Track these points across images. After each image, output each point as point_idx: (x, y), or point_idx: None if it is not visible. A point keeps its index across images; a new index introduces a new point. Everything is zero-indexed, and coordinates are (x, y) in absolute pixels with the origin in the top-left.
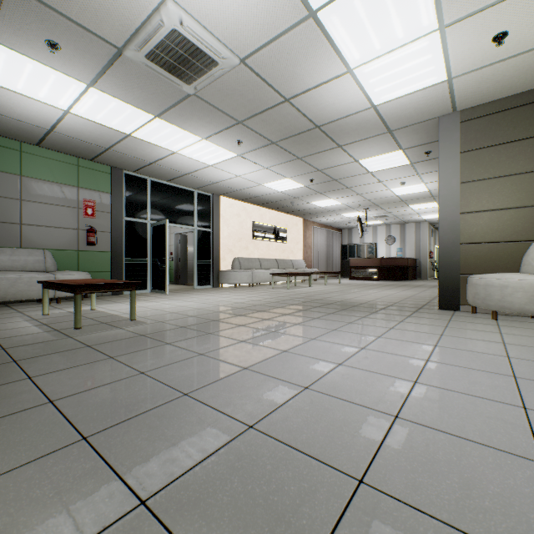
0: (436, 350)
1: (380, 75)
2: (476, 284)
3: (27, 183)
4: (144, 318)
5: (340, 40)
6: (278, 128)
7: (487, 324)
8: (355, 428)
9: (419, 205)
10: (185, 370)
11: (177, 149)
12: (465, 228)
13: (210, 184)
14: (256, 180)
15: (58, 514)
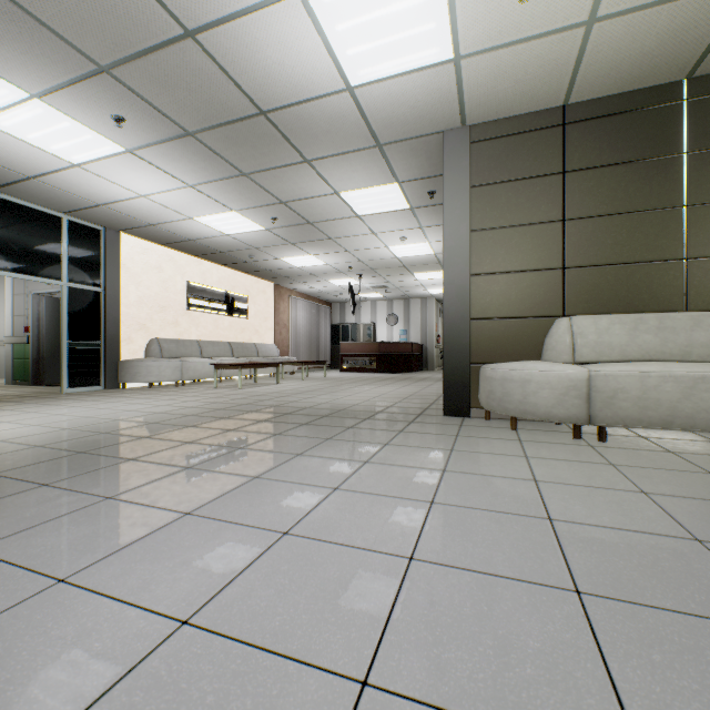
0: (433, 515)
1: (354, 18)
2: (492, 377)
3: None
4: None
5: None
6: (190, 102)
7: (507, 439)
8: None
9: (424, 274)
10: None
11: None
12: (477, 296)
13: (93, 207)
14: (180, 209)
15: None
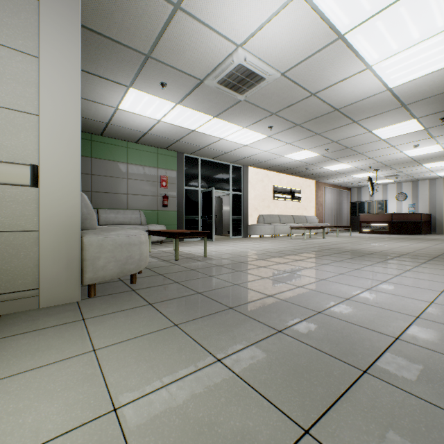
0: None
1: (396, 66)
2: None
3: (130, 167)
4: (211, 256)
5: (361, 49)
6: (303, 114)
7: None
8: (388, 319)
9: (433, 164)
10: (261, 285)
11: (223, 136)
12: None
13: (242, 159)
14: (279, 153)
15: (244, 330)
